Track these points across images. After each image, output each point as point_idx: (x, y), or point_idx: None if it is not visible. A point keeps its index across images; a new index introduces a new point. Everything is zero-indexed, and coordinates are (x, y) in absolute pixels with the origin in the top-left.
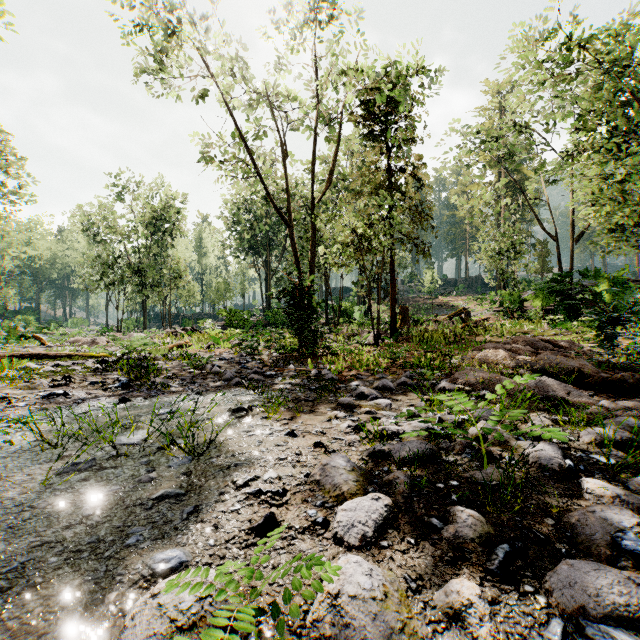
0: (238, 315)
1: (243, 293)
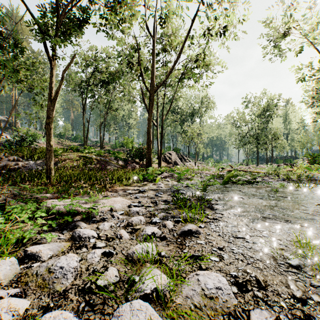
0: (318, 157)
1: (319, 143)
